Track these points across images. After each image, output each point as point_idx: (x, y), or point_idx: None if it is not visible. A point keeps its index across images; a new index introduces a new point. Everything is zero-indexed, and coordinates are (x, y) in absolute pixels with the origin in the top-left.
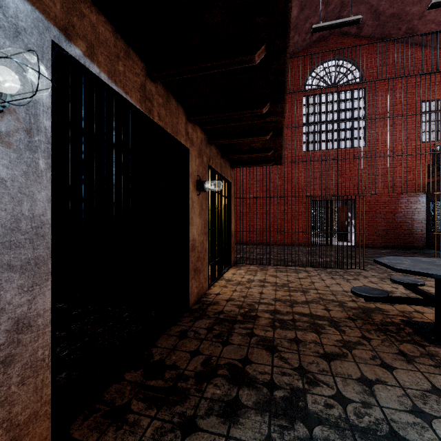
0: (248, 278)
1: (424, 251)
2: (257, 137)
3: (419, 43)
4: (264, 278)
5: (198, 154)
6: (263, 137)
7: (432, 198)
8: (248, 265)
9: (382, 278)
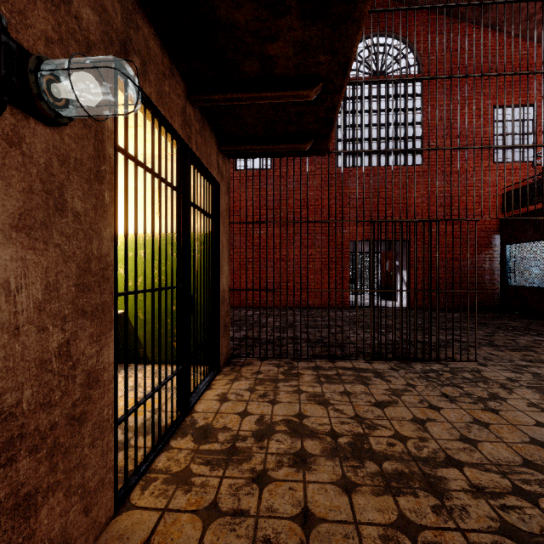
0: (258, 414)
1: (505, 314)
2: None
3: (492, 24)
4: (300, 413)
5: None
6: None
7: (509, 240)
8: (257, 362)
9: (536, 387)
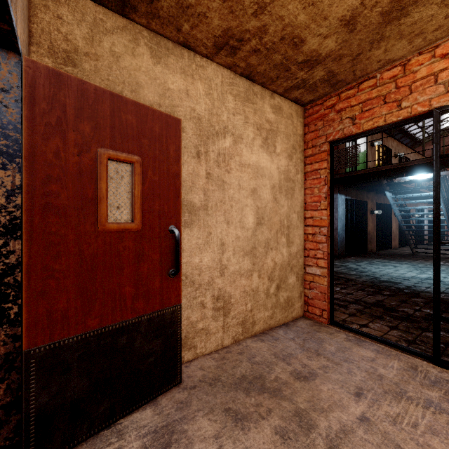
0: None
1: None
2: None
3: None
4: None
5: None
6: None
7: None
8: None
9: None
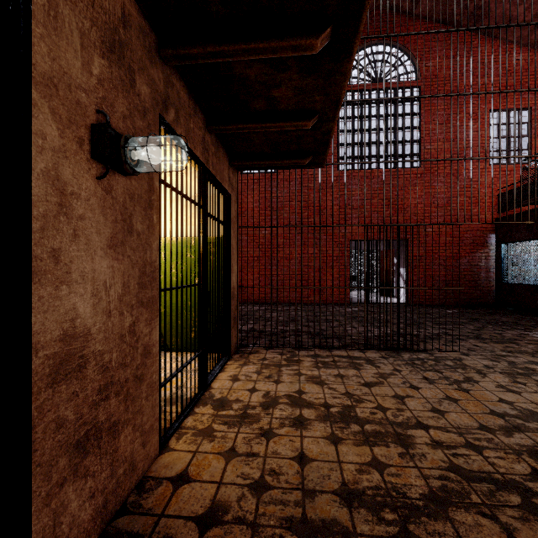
0: (264, 390)
1: (499, 311)
2: (291, 39)
3: (487, 31)
4: (299, 390)
5: (107, 47)
6: (308, 40)
7: (504, 239)
8: (263, 350)
9: (508, 373)
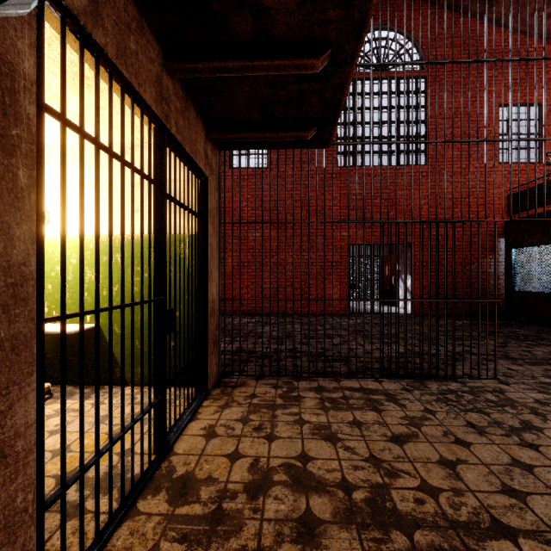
0: (251, 456)
1: (513, 321)
2: None
3: (497, 19)
4: (303, 454)
5: None
6: None
7: (515, 243)
8: (251, 381)
9: None
